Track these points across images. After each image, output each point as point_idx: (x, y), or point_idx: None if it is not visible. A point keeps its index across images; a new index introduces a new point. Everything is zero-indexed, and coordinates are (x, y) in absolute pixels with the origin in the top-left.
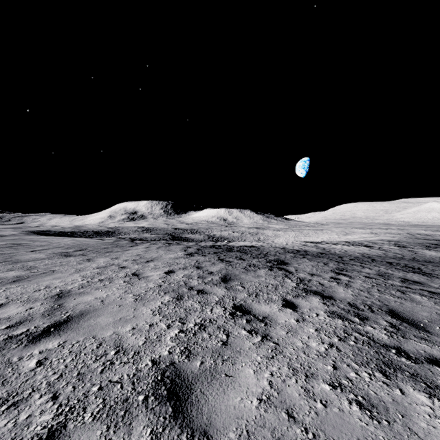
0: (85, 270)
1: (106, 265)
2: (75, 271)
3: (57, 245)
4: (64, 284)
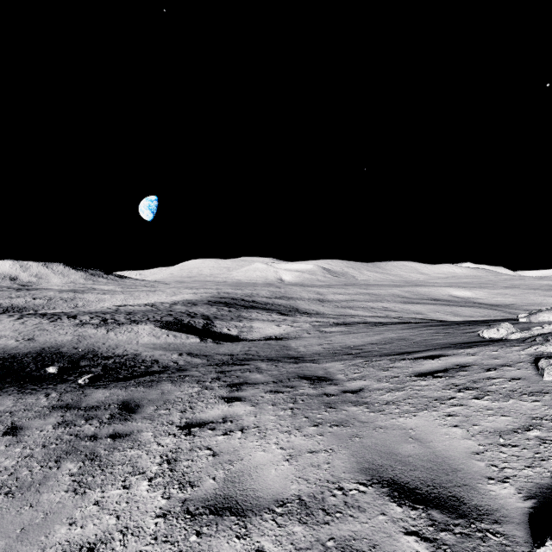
0: None
1: None
2: None
3: None
4: None
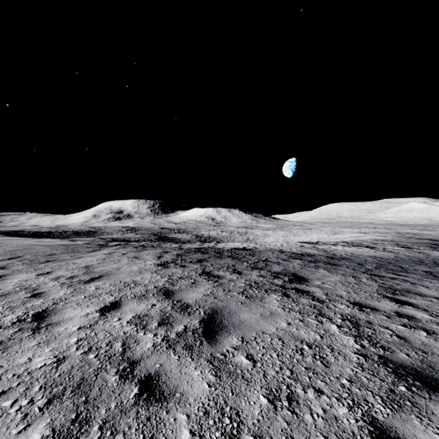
0: None
1: (14, 289)
2: None
3: None
4: None
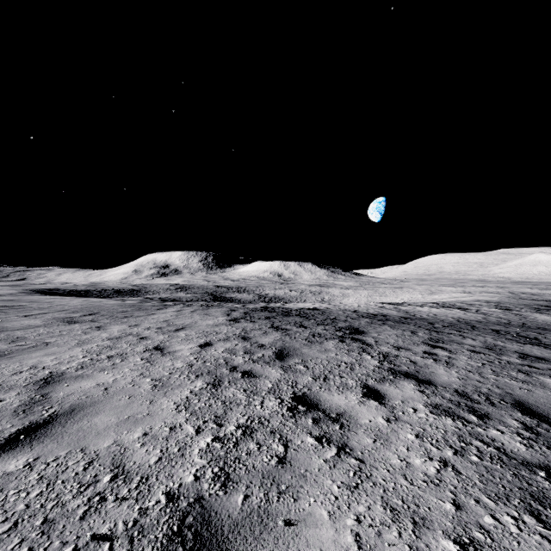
0: (91, 342)
1: (121, 334)
2: (77, 344)
3: (60, 308)
4: (57, 363)
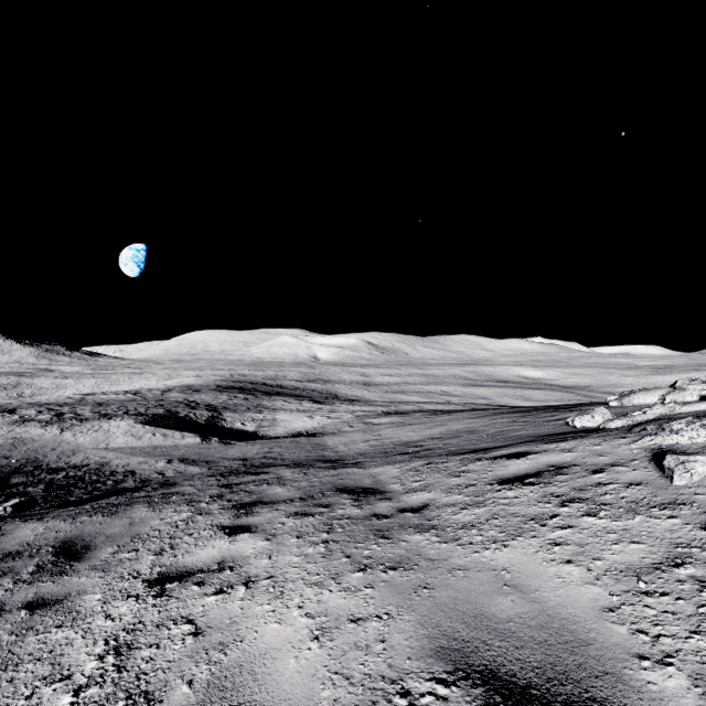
0: None
1: None
2: None
3: None
4: None
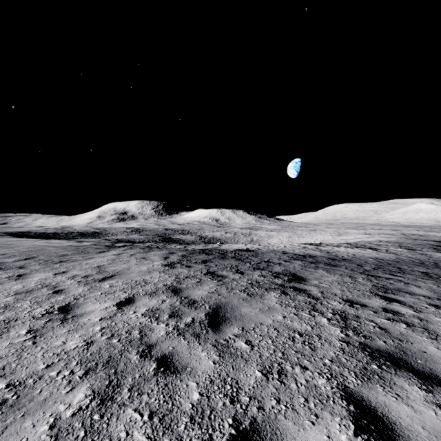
0: None
1: (37, 286)
2: None
3: (2, 252)
4: None
